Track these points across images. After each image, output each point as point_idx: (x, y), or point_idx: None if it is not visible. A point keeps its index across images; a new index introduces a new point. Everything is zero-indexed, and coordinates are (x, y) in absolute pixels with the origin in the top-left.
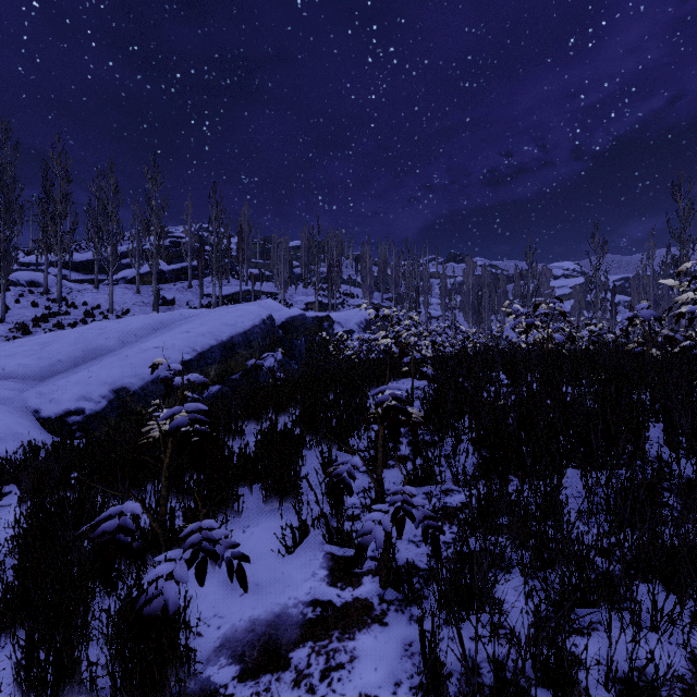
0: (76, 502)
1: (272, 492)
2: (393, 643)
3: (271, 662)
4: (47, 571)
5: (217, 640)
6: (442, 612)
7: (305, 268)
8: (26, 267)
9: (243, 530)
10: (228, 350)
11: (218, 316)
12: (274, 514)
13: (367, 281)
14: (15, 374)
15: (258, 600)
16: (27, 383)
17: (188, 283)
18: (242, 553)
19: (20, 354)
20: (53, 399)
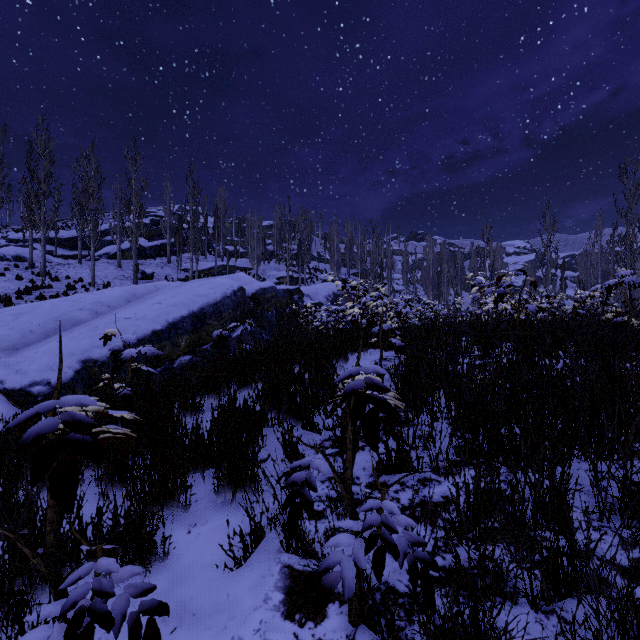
0: None
1: (226, 482)
2: None
3: None
4: None
5: None
6: None
7: (277, 245)
8: (15, 243)
9: (188, 530)
10: (199, 321)
11: (190, 288)
12: (227, 508)
13: (335, 257)
14: None
15: None
16: None
17: (167, 259)
18: (157, 602)
19: None
20: (20, 369)
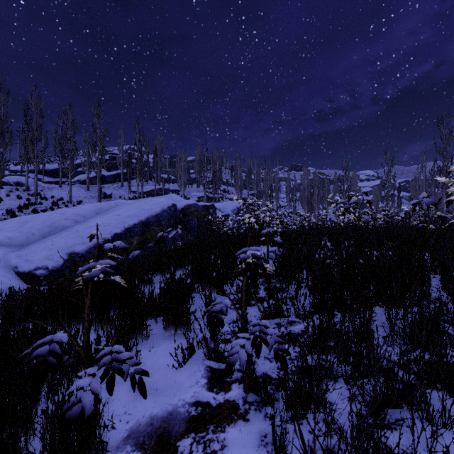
0: (33, 330)
1: (170, 323)
2: (253, 434)
3: (164, 449)
4: (4, 381)
5: (125, 432)
6: (288, 411)
7: (198, 174)
8: (15, 173)
9: (149, 350)
10: (145, 227)
11: (139, 204)
12: (171, 338)
13: (238, 182)
14: (3, 242)
15: (157, 401)
16: (11, 249)
17: (121, 184)
18: (142, 369)
19: (6, 229)
20: (28, 259)
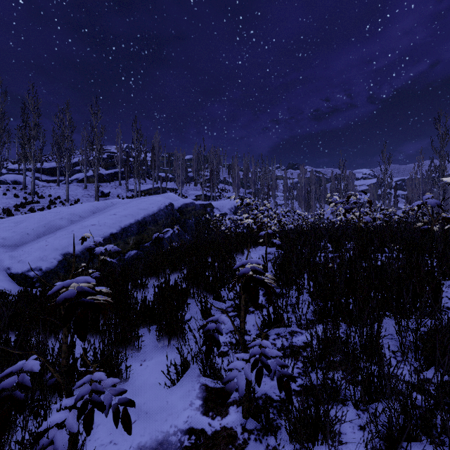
0: (15, 343)
1: (164, 333)
2: None
3: None
4: None
5: None
6: (292, 442)
7: (195, 173)
8: (12, 172)
9: (140, 364)
10: (142, 226)
11: (135, 204)
12: (165, 350)
13: (236, 181)
14: None
15: (146, 428)
16: (4, 249)
17: (119, 182)
18: (128, 399)
19: (1, 229)
20: (21, 260)
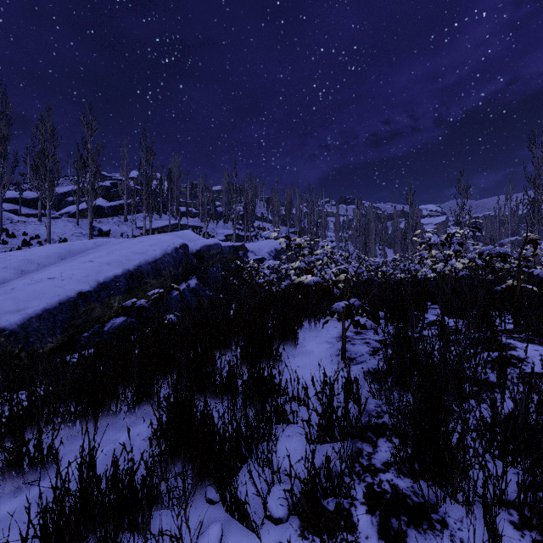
0: None
1: None
2: None
3: None
4: None
5: None
6: None
7: (225, 206)
8: None
9: None
10: (134, 279)
11: (128, 245)
12: None
13: (276, 217)
14: None
15: None
16: None
17: (124, 217)
18: None
19: None
20: None
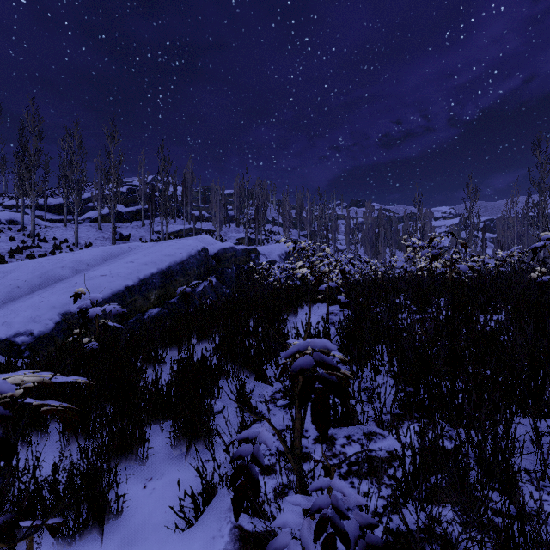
0: None
1: (182, 435)
2: None
3: None
4: None
5: None
6: None
7: (237, 211)
8: (9, 209)
9: (144, 485)
10: (167, 277)
11: (159, 248)
12: (182, 461)
13: (287, 221)
14: None
15: None
16: None
17: (142, 222)
18: None
19: None
20: (6, 321)
